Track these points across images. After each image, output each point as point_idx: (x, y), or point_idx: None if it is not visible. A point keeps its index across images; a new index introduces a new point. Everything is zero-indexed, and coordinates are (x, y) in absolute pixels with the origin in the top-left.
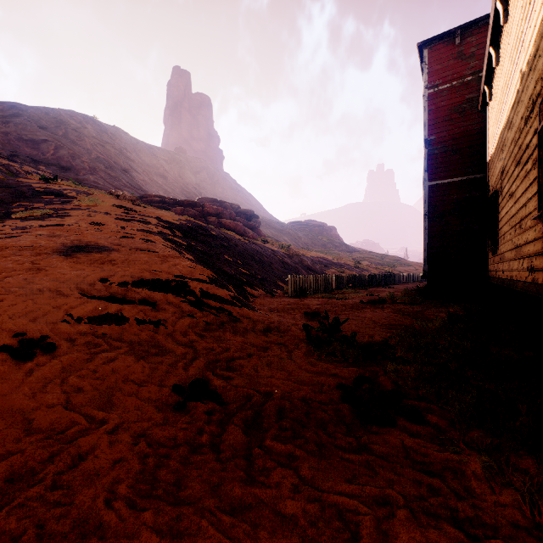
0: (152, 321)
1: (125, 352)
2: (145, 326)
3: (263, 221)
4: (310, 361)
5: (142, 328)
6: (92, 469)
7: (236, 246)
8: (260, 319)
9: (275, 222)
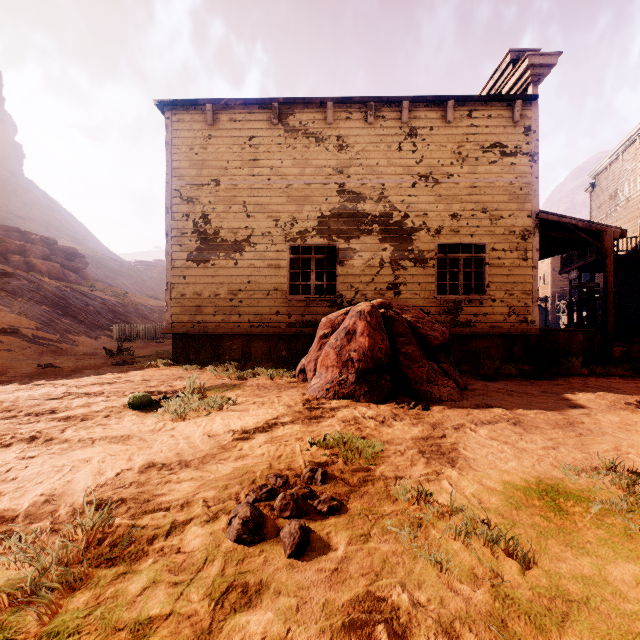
0: (6, 349)
1: (2, 359)
2: (3, 351)
3: (93, 257)
4: (106, 361)
5: (2, 352)
6: (23, 373)
7: (55, 295)
8: (80, 350)
9: (111, 260)
